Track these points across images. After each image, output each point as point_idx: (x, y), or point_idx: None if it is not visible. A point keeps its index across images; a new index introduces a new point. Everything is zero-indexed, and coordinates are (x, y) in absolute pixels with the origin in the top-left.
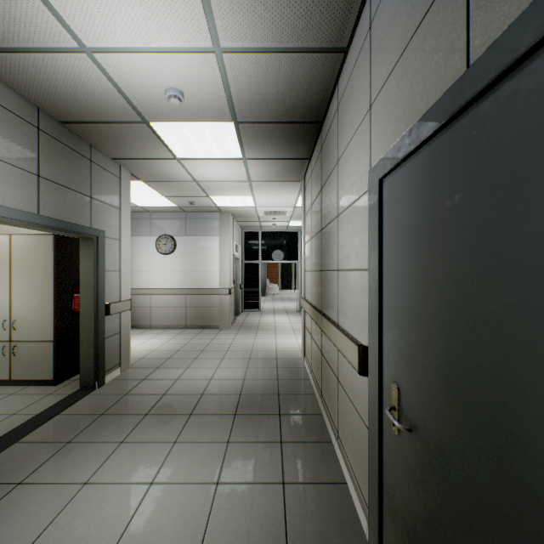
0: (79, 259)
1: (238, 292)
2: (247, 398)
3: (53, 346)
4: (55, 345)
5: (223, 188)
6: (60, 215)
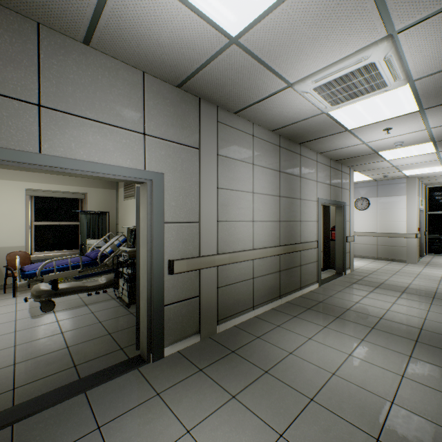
0: (329, 215)
1: (421, 238)
2: (441, 294)
3: (322, 253)
4: (322, 253)
5: (415, 166)
6: (334, 198)
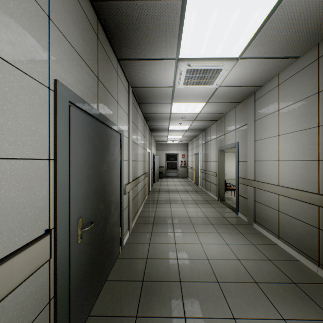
0: None
1: None
2: None
3: None
4: None
5: None
6: None
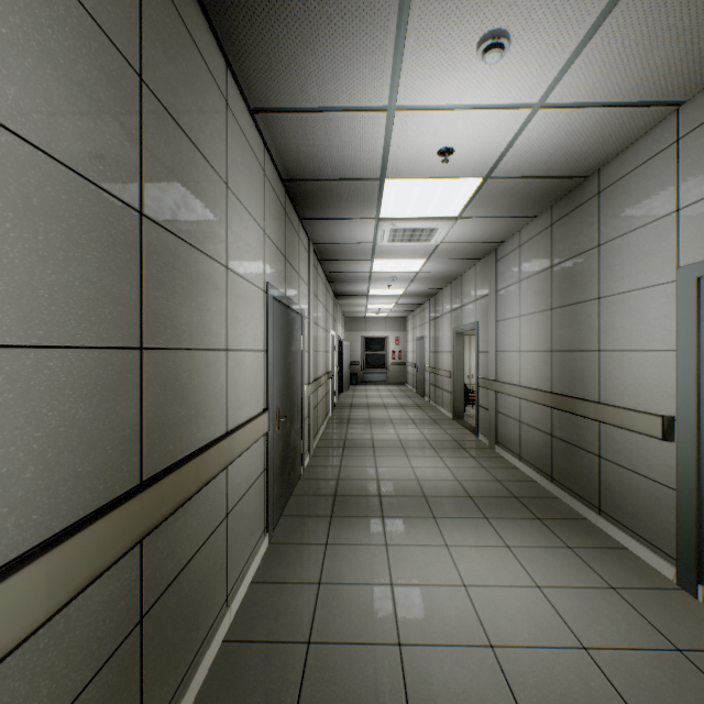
0: None
1: None
2: None
3: None
4: None
5: None
6: None
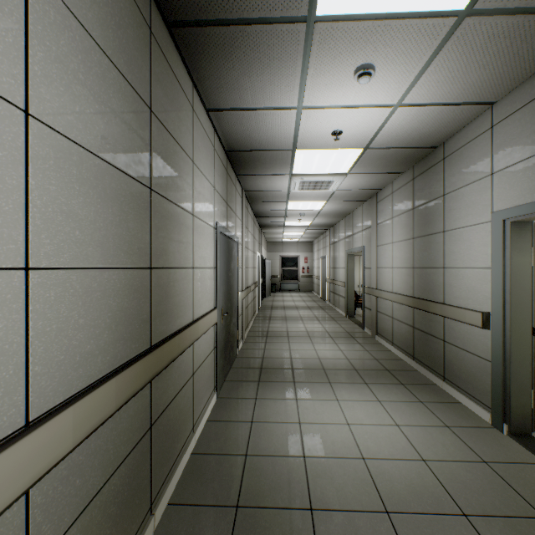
0: None
1: None
2: None
3: None
4: None
5: None
6: None
